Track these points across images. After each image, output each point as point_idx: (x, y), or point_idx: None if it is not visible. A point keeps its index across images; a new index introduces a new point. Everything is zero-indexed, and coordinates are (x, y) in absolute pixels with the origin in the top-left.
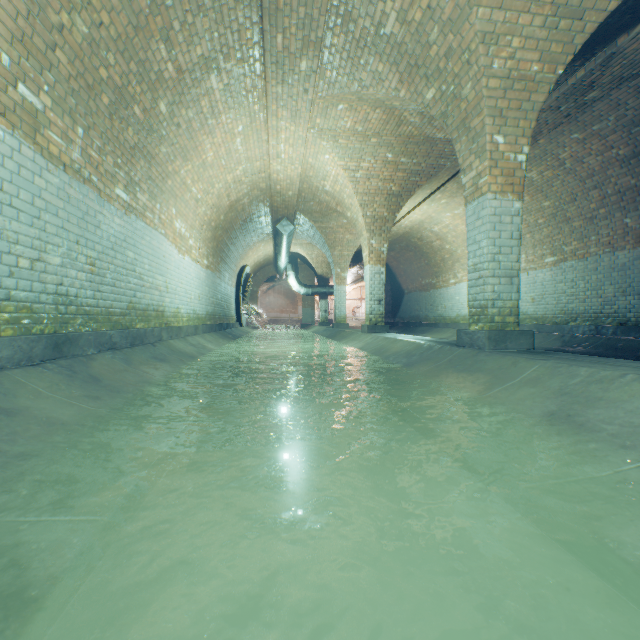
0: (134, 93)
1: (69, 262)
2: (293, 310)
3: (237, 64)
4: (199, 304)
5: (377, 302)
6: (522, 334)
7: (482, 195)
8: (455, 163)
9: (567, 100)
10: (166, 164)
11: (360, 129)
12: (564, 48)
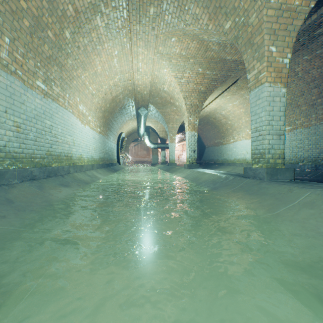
0: (47, 22)
1: None
2: (147, 156)
3: (112, 10)
4: (95, 153)
5: (193, 151)
6: (287, 170)
7: (261, 84)
8: (236, 74)
9: (304, 34)
10: (72, 71)
11: (184, 53)
12: None
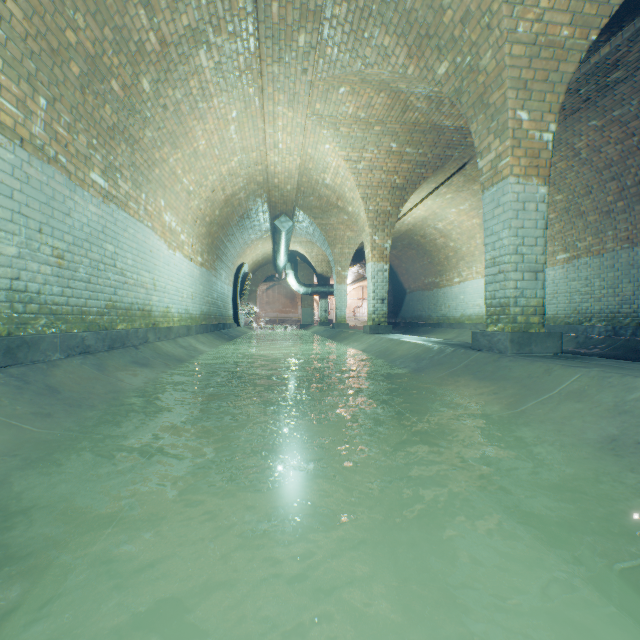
0: (111, 65)
1: (28, 253)
2: (293, 310)
3: (228, 38)
4: (192, 303)
5: (380, 301)
6: (549, 336)
7: (503, 179)
8: (463, 154)
9: (588, 81)
10: (152, 150)
11: (363, 116)
12: (599, 9)
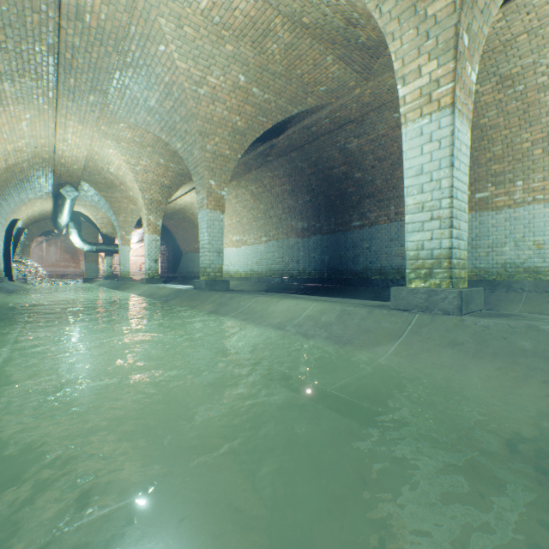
0: None
1: None
2: (74, 264)
3: (32, 81)
4: None
5: (154, 261)
6: (224, 282)
7: (205, 209)
8: None
9: (260, 158)
10: None
11: (139, 140)
12: (240, 147)
